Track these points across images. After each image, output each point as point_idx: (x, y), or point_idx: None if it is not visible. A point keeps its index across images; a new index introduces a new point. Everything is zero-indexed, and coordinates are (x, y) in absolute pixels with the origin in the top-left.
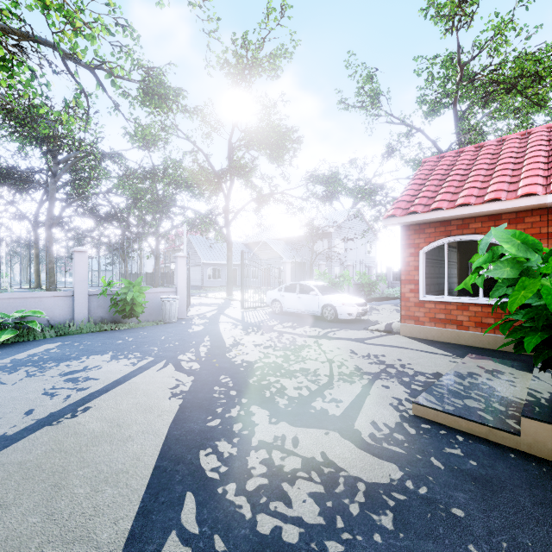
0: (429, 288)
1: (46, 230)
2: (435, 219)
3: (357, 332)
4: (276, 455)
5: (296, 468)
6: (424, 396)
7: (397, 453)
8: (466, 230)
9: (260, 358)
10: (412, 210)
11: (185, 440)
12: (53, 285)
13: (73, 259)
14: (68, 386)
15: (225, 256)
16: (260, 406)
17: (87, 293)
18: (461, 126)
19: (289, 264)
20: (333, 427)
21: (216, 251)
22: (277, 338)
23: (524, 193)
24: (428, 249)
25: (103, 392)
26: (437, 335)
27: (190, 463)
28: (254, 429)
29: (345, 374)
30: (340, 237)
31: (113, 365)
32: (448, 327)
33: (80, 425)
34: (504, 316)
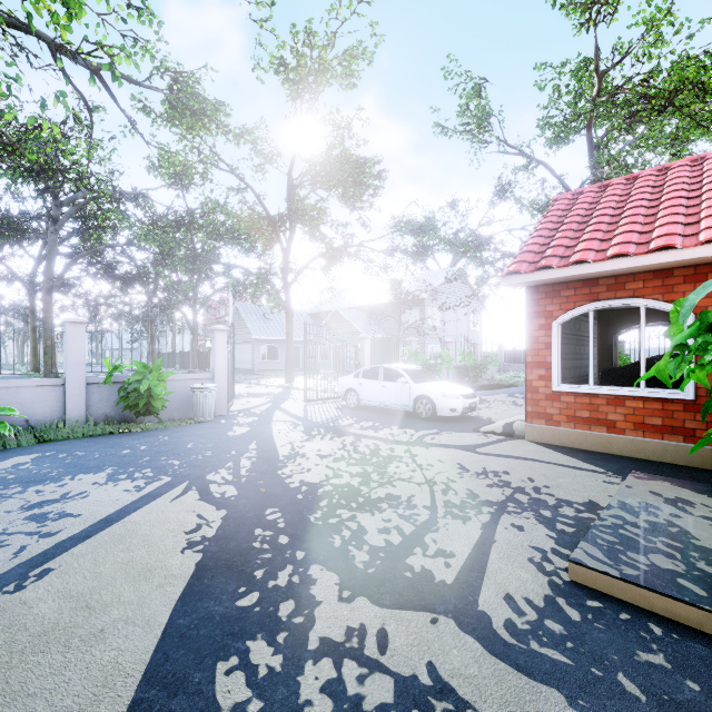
0: (562, 374)
1: (43, 295)
2: (577, 277)
3: (464, 435)
4: (349, 672)
5: (385, 703)
6: (585, 548)
7: (557, 664)
8: (620, 292)
9: (327, 477)
10: (544, 264)
11: (196, 638)
12: (54, 368)
13: (64, 333)
14: (28, 530)
15: (284, 330)
16: (325, 566)
17: (84, 381)
18: (597, 157)
19: (369, 340)
20: (443, 607)
21: (272, 323)
22: (352, 445)
23: (711, 237)
24: (565, 319)
25: (80, 541)
26: (579, 441)
27: (196, 693)
28: (314, 614)
29: (454, 505)
30: (435, 305)
31: (107, 490)
32: (594, 429)
33: (24, 607)
34: (676, 415)
